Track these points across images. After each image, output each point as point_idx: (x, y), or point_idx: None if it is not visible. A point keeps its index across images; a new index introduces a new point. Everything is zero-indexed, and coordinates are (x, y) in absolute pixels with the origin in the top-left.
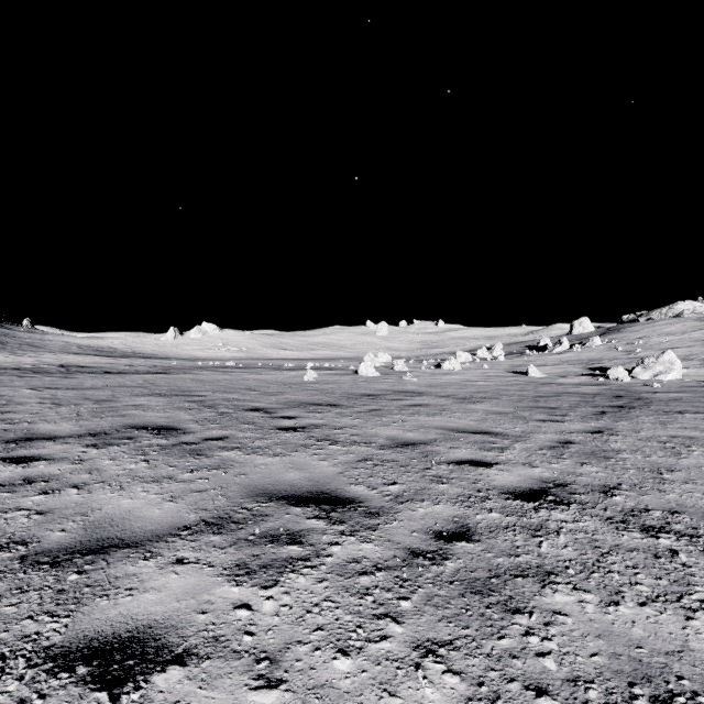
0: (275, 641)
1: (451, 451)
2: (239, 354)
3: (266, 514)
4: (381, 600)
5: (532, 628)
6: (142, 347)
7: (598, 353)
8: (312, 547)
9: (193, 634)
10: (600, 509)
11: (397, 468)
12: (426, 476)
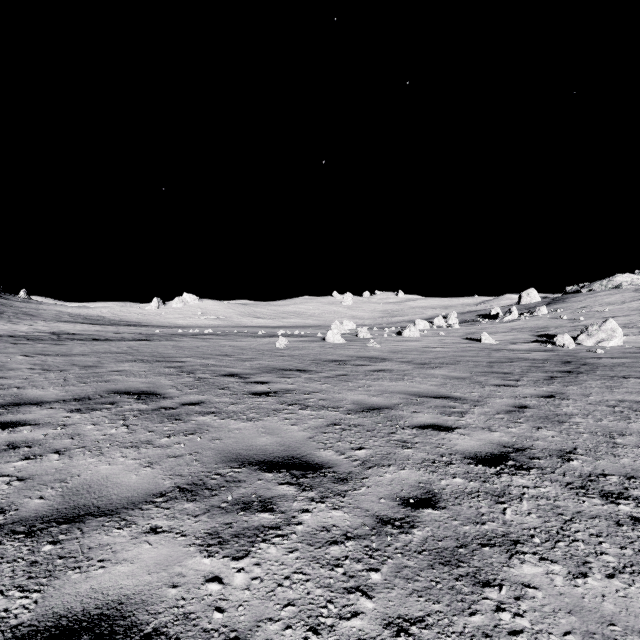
0: (245, 619)
1: (414, 415)
2: (217, 322)
3: (239, 480)
4: (351, 571)
5: (503, 603)
6: (128, 315)
7: (545, 321)
8: (283, 514)
9: (163, 610)
10: (559, 474)
11: (364, 432)
12: (391, 441)
